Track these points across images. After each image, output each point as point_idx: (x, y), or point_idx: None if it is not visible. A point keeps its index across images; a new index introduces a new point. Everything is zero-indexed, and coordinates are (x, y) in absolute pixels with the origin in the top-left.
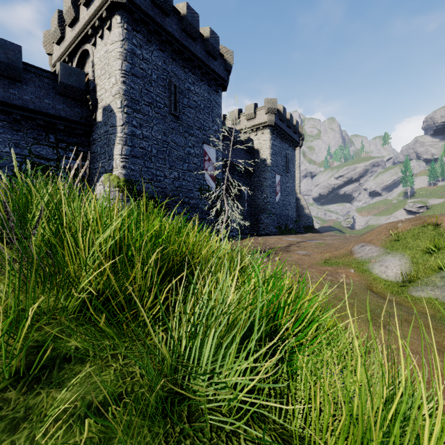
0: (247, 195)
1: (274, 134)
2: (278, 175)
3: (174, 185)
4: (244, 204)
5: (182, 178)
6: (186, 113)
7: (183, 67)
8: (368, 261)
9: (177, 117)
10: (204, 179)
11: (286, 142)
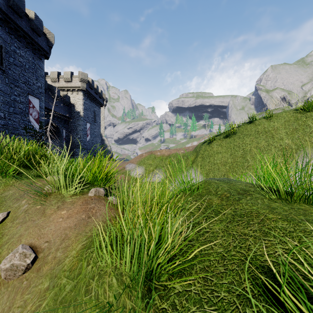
0: (65, 134)
1: (85, 96)
2: (88, 123)
3: (0, 123)
4: (63, 141)
5: (8, 118)
6: (12, 69)
7: (10, 33)
8: (130, 171)
9: (3, 71)
10: (29, 121)
11: (94, 103)
